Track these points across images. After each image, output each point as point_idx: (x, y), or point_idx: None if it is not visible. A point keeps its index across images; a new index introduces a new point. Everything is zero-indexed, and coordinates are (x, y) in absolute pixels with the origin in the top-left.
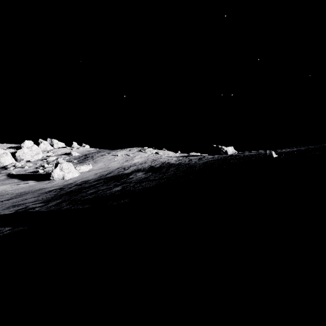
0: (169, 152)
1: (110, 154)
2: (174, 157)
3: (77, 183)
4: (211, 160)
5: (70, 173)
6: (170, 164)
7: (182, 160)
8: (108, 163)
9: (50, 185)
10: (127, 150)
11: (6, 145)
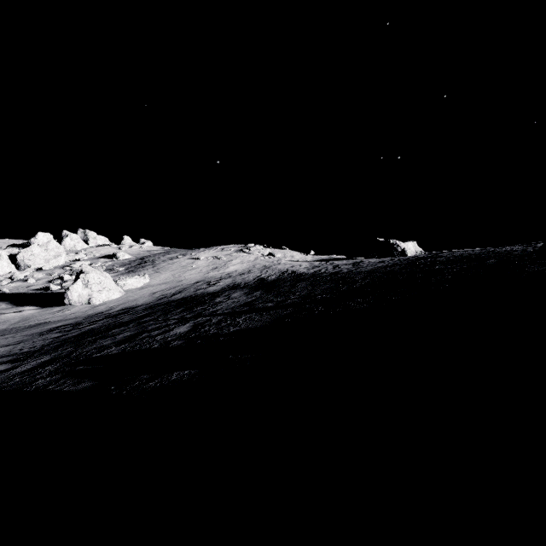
0: (294, 253)
1: (186, 257)
2: (304, 262)
3: (112, 313)
4: (383, 266)
5: (102, 292)
6: (297, 275)
7: (319, 267)
8: (181, 272)
9: (61, 315)
10: (217, 249)
11: (9, 241)
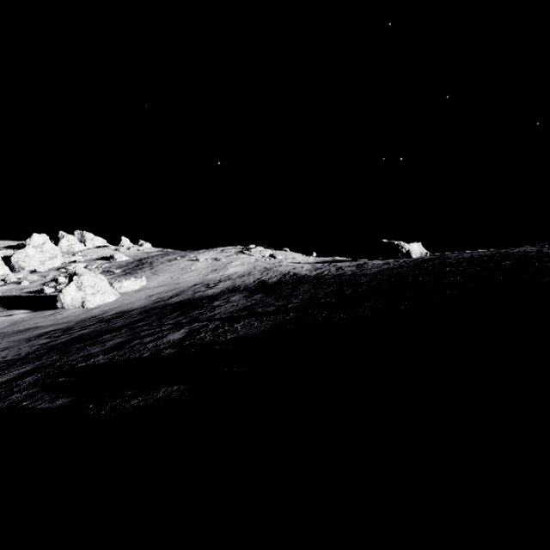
0: (295, 255)
1: (185, 258)
2: (306, 264)
3: (106, 317)
4: (388, 268)
5: (97, 295)
6: (299, 277)
7: (322, 269)
8: (179, 274)
9: (52, 319)
10: (216, 251)
11: (4, 243)
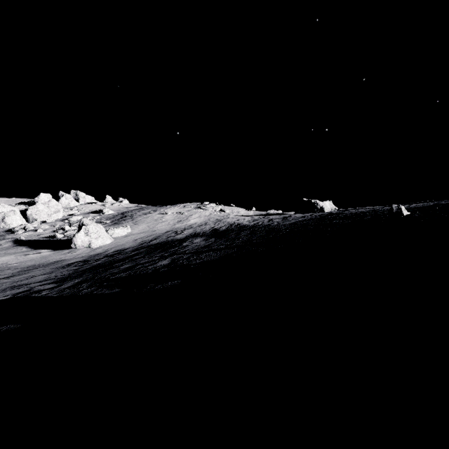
0: (239, 209)
1: (157, 212)
2: (247, 216)
3: (108, 253)
4: (301, 220)
5: (99, 239)
6: (241, 226)
7: (258, 221)
8: (154, 224)
9: (71, 255)
10: (180, 206)
11: (16, 200)
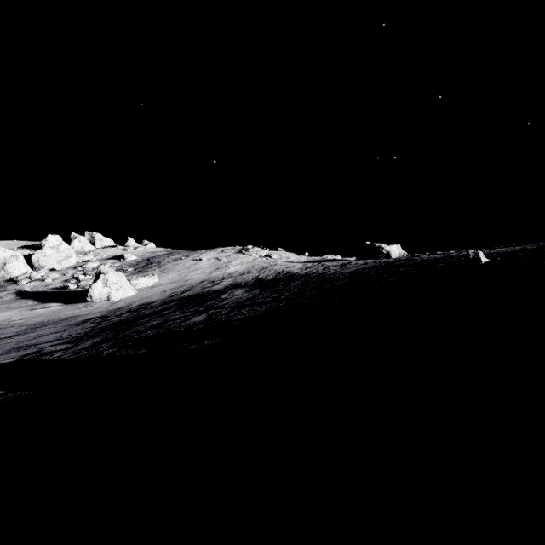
0: (289, 254)
1: (190, 258)
2: (299, 263)
3: (132, 308)
4: (363, 268)
5: (120, 290)
6: (291, 275)
7: (311, 268)
8: (186, 273)
9: (86, 310)
10: (217, 251)
11: (18, 243)
